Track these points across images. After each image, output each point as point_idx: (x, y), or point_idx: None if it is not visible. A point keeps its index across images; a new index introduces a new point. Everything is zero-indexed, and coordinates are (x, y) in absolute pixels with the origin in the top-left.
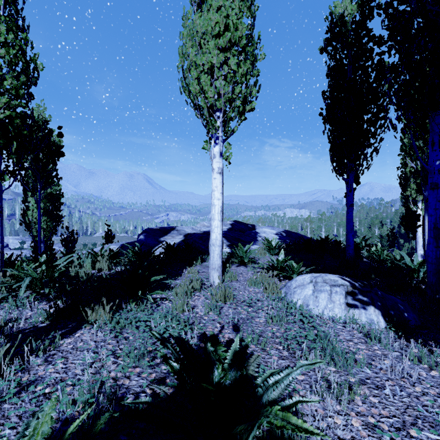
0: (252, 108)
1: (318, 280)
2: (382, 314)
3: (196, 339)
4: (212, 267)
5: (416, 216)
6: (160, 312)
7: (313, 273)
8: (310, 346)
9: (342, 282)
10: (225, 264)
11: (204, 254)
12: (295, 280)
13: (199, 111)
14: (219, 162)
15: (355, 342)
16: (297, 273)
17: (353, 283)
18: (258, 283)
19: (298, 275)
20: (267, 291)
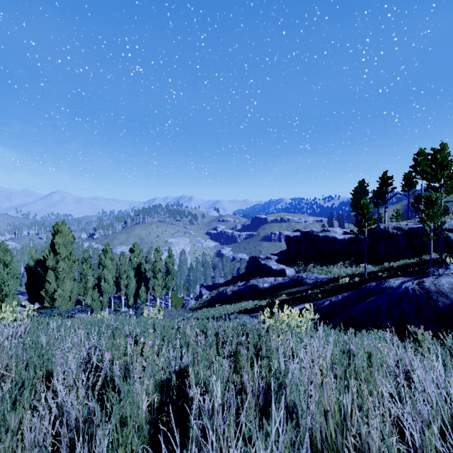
0: None
1: None
2: None
3: None
4: None
5: None
6: None
7: None
8: None
9: None
10: None
11: None
12: None
13: None
14: None
15: None
16: None
17: None
18: None
19: None
20: None
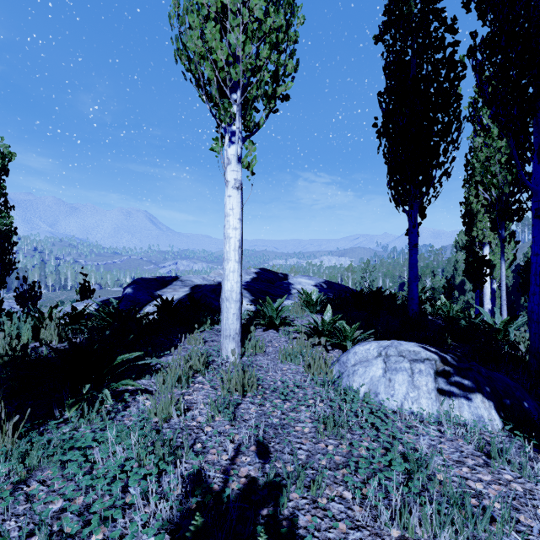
0: (286, 97)
1: (390, 353)
2: (495, 406)
3: (180, 492)
4: (225, 333)
5: (486, 262)
6: (117, 428)
7: (373, 338)
8: (399, 483)
9: (426, 355)
10: (246, 328)
11: (218, 313)
12: (355, 353)
13: (204, 89)
14: (236, 171)
15: (469, 466)
16: (351, 340)
17: (444, 356)
18: (296, 357)
19: (352, 342)
20: (310, 370)
